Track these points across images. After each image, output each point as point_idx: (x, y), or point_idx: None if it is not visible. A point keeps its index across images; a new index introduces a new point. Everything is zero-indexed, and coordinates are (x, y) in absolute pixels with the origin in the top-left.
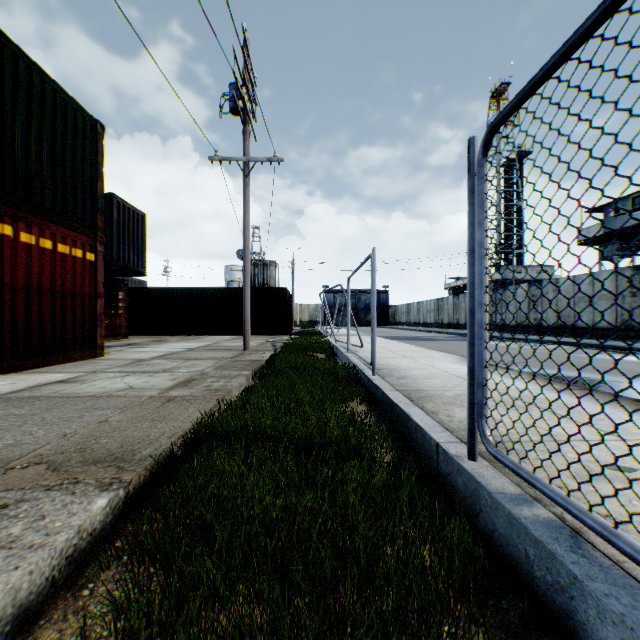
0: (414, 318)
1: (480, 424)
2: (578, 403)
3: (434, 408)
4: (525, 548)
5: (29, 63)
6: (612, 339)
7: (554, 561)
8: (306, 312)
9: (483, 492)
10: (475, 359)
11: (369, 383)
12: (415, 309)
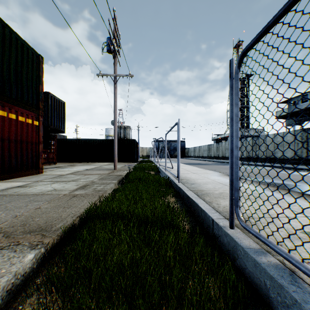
0: (197, 154)
1: (236, 210)
2: (295, 201)
3: (210, 200)
4: (264, 280)
5: (3, 24)
6: (292, 164)
7: (282, 290)
8: (145, 151)
9: (239, 247)
10: (233, 175)
11: (176, 186)
12: (198, 149)
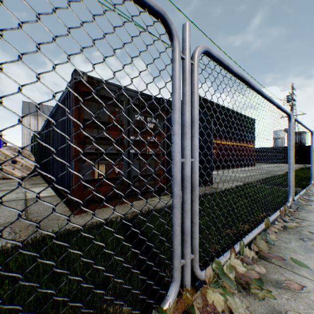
0: None
1: None
2: None
3: None
4: None
5: (247, 117)
6: None
7: None
8: None
9: None
10: None
11: None
12: None
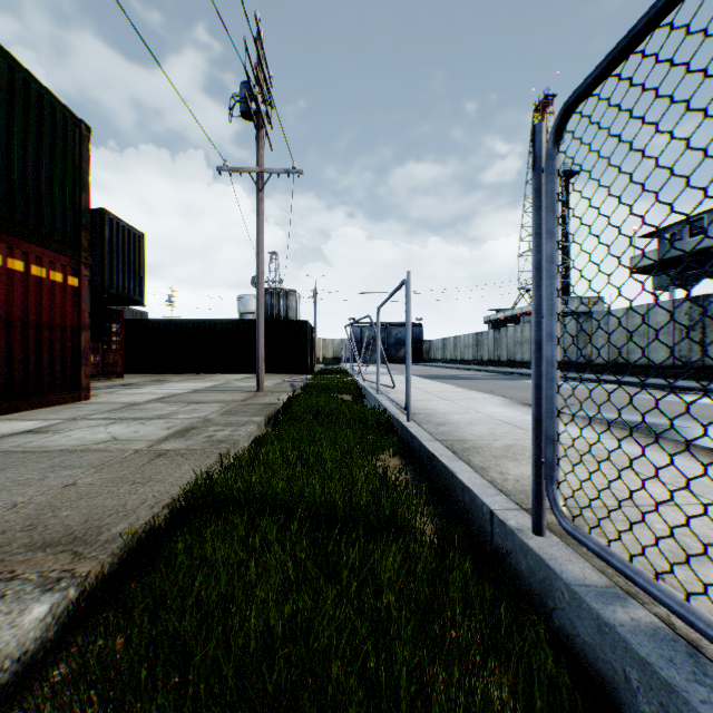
0: (450, 354)
1: (550, 490)
2: (704, 473)
3: (483, 463)
4: (624, 668)
5: None
6: (669, 378)
7: (673, 696)
8: (330, 348)
9: (558, 582)
10: (542, 406)
11: (403, 431)
12: (452, 344)
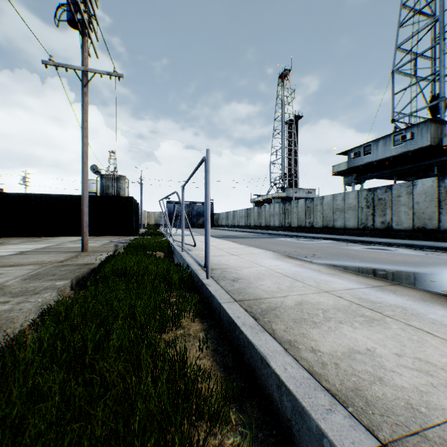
0: (231, 222)
1: None
2: None
3: (288, 333)
4: None
5: None
6: (356, 235)
7: None
8: (152, 217)
9: None
10: None
11: (203, 288)
12: (232, 216)
